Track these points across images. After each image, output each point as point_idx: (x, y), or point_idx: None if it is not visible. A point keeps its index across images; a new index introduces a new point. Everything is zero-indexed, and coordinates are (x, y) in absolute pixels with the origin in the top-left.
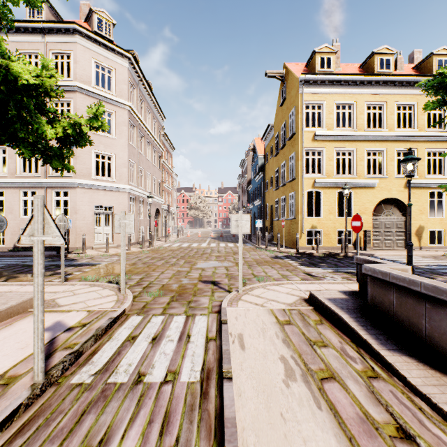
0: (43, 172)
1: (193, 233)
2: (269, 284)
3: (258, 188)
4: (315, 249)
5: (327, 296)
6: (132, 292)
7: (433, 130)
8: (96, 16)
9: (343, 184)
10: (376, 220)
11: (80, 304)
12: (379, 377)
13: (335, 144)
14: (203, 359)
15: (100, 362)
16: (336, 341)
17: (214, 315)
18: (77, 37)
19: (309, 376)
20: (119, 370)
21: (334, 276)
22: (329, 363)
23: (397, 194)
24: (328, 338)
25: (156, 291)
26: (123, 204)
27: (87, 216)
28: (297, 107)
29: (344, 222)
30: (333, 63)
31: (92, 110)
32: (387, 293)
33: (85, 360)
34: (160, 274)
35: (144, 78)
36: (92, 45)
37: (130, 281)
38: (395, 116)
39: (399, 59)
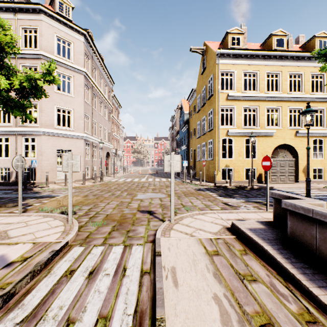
0: (15, 123)
1: (135, 171)
2: (196, 214)
3: (184, 137)
4: (228, 183)
5: (248, 226)
6: (79, 222)
7: (315, 93)
8: (58, 0)
9: (249, 133)
10: (273, 161)
11: (29, 235)
12: (318, 322)
13: (243, 103)
14: (137, 298)
15: (30, 305)
16: (264, 275)
17: (149, 245)
18: (42, 16)
19: (246, 322)
20: (47, 316)
21: (246, 206)
22: (263, 303)
23: (289, 141)
24: (255, 270)
25: (100, 221)
26: (80, 148)
27: (51, 157)
28: (214, 74)
29: (250, 162)
30: (241, 42)
31: (45, 66)
32: (309, 228)
33: (16, 302)
34: (106, 204)
35: (97, 51)
36: (55, 23)
37: (80, 212)
38: (288, 83)
39: (290, 40)
